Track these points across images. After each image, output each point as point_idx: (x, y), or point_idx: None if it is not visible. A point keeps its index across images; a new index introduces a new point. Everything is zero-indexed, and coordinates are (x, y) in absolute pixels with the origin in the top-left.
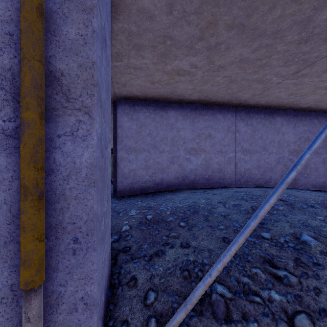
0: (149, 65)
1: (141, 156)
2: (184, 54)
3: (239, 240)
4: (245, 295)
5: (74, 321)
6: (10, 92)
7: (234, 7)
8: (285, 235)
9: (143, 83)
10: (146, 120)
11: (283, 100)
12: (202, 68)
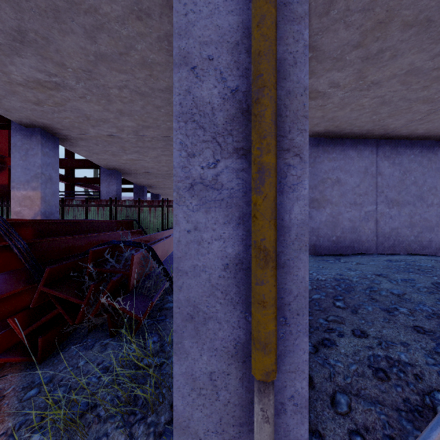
0: None
1: None
2: (326, 70)
3: None
4: None
5: (282, 426)
6: (209, 131)
7: None
8: None
9: None
10: None
11: None
12: (345, 87)
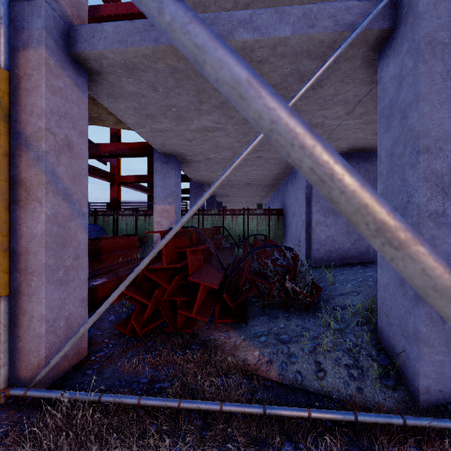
0: None
1: (341, 219)
2: None
3: None
4: None
5: None
6: (440, 186)
7: None
8: None
9: (363, 136)
10: None
11: None
12: None
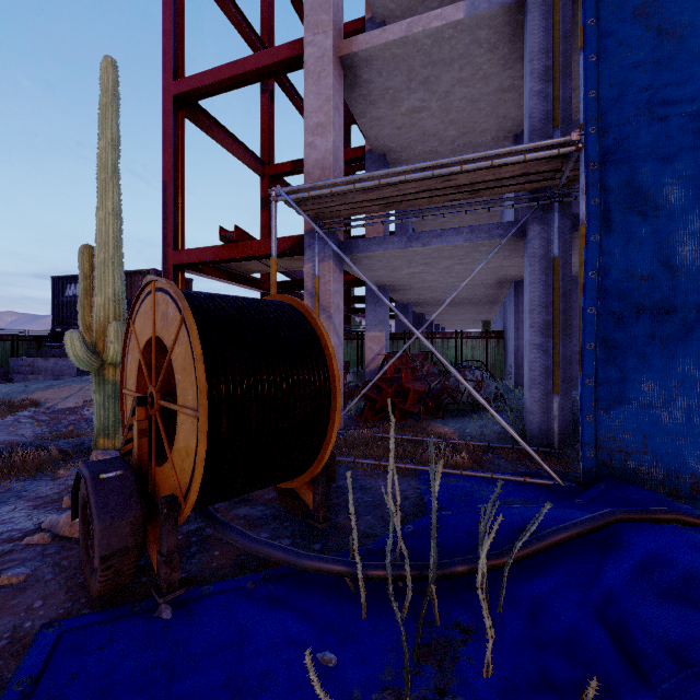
0: (574, 259)
1: None
2: None
3: None
4: None
5: (563, 415)
6: (539, 331)
7: None
8: None
9: None
10: None
11: None
12: None
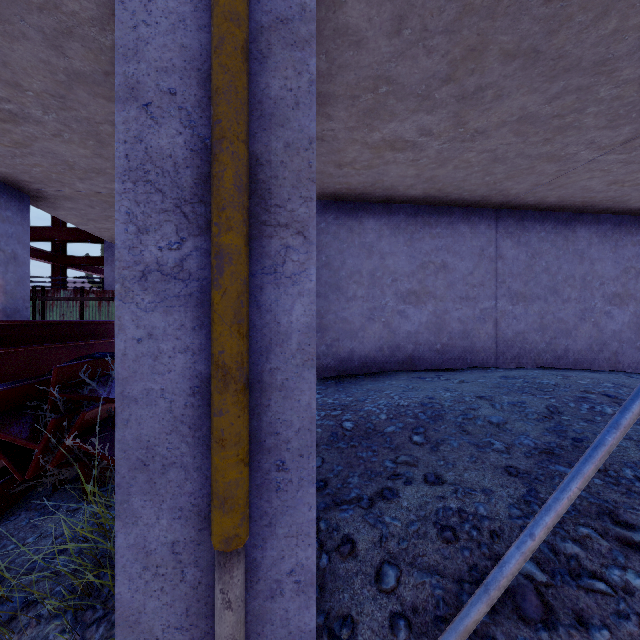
0: (339, 133)
1: None
2: (410, 111)
3: (586, 471)
4: (574, 578)
5: (278, 613)
6: (170, 196)
7: (525, 17)
8: (633, 464)
9: (321, 167)
10: (322, 238)
11: (594, 195)
12: (441, 136)
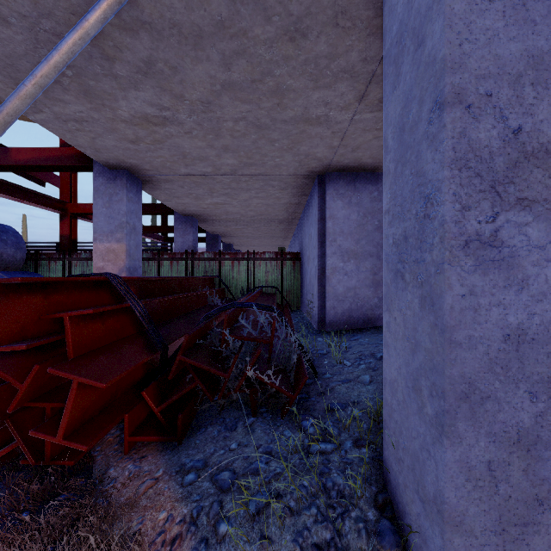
0: None
1: (366, 265)
2: None
3: None
4: None
5: None
6: (486, 179)
7: None
8: None
9: None
10: (374, 205)
11: None
12: None
